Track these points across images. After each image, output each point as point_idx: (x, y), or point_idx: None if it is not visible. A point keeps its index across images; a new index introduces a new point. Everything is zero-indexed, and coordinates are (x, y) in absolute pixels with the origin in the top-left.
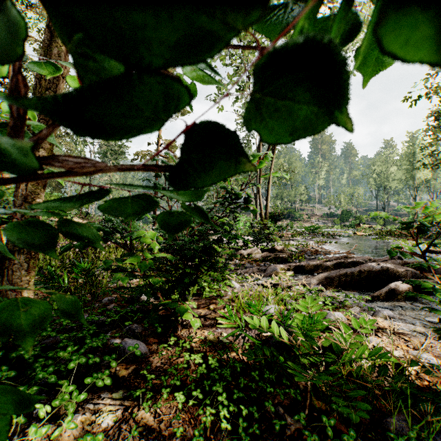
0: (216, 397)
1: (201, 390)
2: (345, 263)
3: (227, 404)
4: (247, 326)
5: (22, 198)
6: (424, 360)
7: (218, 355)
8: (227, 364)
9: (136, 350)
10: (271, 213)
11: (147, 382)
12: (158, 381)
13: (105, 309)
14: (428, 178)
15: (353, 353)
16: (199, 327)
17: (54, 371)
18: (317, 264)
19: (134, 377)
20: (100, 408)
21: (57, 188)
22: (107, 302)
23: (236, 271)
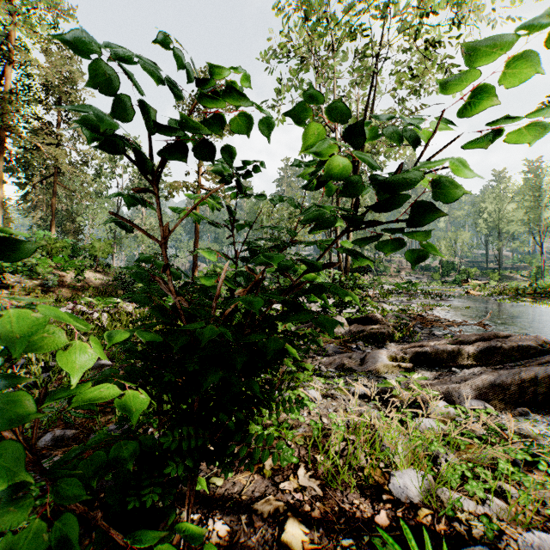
0: None
1: None
2: (504, 349)
3: None
4: None
5: None
6: None
7: None
8: None
9: None
10: (351, 264)
11: None
12: None
13: None
14: None
15: None
16: None
17: None
18: (453, 350)
19: None
20: None
21: (72, 233)
22: (47, 446)
23: (311, 360)
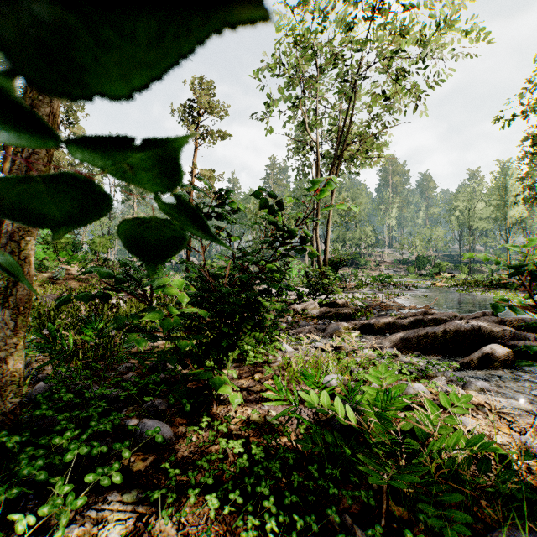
0: (261, 500)
1: (241, 490)
2: (425, 321)
3: (276, 511)
4: (302, 402)
5: (7, 236)
6: (535, 449)
7: (265, 441)
8: (276, 454)
9: (157, 435)
10: (330, 259)
11: (169, 479)
12: (185, 477)
13: (119, 379)
14: (524, 217)
15: (444, 441)
16: (240, 403)
17: (46, 464)
18: (389, 322)
19: (153, 471)
20: (105, 516)
21: None
22: (124, 371)
23: (287, 330)
